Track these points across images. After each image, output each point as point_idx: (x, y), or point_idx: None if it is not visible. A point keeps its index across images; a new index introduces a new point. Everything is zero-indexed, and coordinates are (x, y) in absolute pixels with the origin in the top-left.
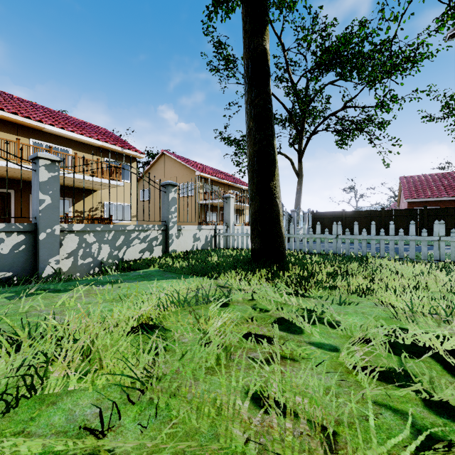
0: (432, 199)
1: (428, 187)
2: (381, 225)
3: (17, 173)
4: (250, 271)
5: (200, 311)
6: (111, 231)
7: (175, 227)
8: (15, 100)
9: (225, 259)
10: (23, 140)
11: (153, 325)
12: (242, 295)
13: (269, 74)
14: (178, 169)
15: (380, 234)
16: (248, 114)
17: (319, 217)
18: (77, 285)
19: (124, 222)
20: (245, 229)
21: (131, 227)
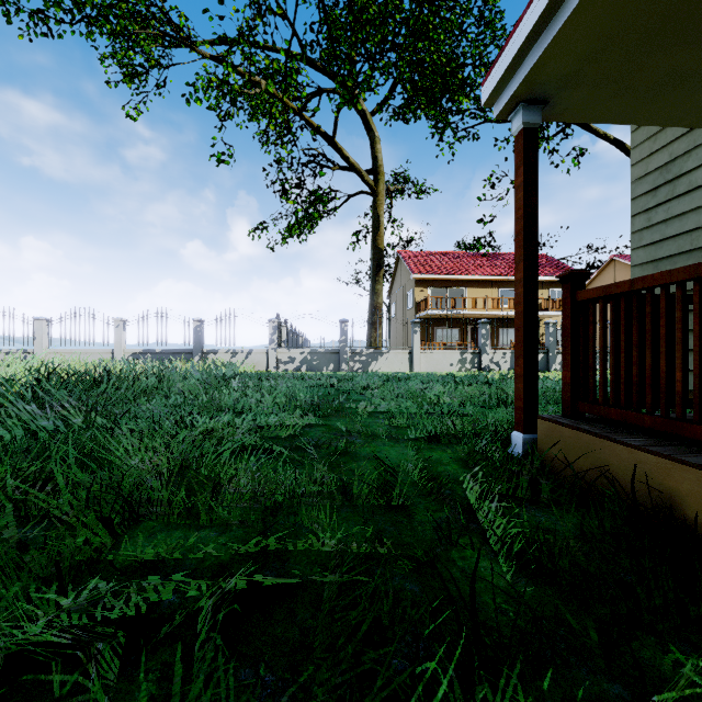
0: None
1: None
2: None
3: (497, 316)
4: None
5: None
6: None
7: None
8: (483, 259)
9: None
10: (495, 290)
11: None
12: None
13: None
14: None
15: None
16: None
17: None
18: None
19: None
20: None
21: None
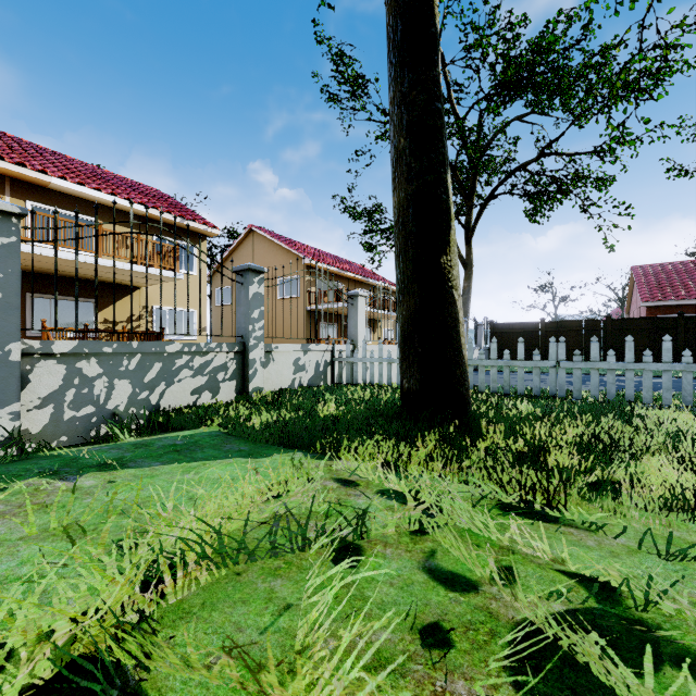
0: (688, 301)
1: (680, 282)
2: (605, 344)
3: None
4: (402, 437)
5: (279, 583)
6: (134, 354)
7: (261, 346)
8: (6, 139)
9: (349, 408)
10: (15, 203)
11: (113, 669)
12: (394, 522)
13: (438, 44)
14: (274, 255)
15: (644, 359)
16: (395, 123)
17: (502, 331)
18: (20, 475)
19: (185, 340)
20: (384, 351)
21: (176, 347)
